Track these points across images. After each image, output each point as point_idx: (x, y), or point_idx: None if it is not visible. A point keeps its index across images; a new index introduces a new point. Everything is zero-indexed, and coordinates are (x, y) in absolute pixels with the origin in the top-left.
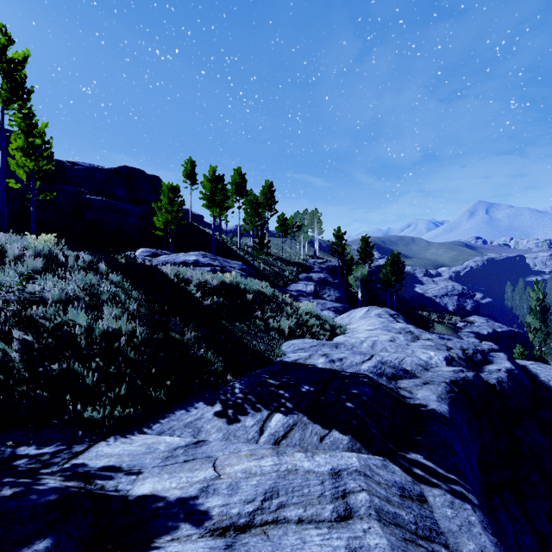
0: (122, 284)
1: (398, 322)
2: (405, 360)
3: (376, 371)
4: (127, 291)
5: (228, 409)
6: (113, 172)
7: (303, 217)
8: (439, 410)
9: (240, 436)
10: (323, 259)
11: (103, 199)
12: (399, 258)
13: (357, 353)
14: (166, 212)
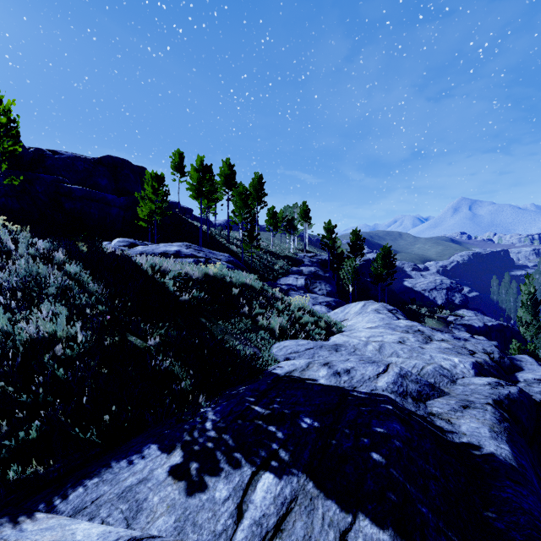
0: (80, 275)
1: (397, 318)
2: (426, 370)
3: (397, 389)
4: (83, 284)
5: (191, 461)
6: (97, 161)
7: (293, 211)
8: (501, 456)
9: (202, 526)
10: (312, 253)
11: (84, 188)
12: (390, 251)
13: (366, 360)
14: (149, 202)
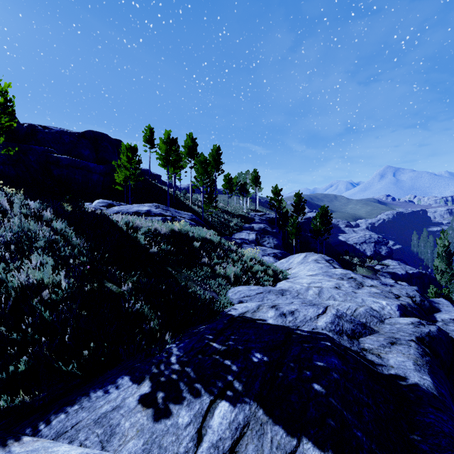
0: (65, 231)
1: (334, 267)
2: (359, 312)
3: (335, 328)
4: (68, 238)
5: (158, 390)
6: (80, 135)
7: (245, 177)
8: (424, 386)
9: (167, 448)
10: (262, 212)
11: (70, 158)
12: (327, 211)
13: (307, 303)
14: (124, 169)
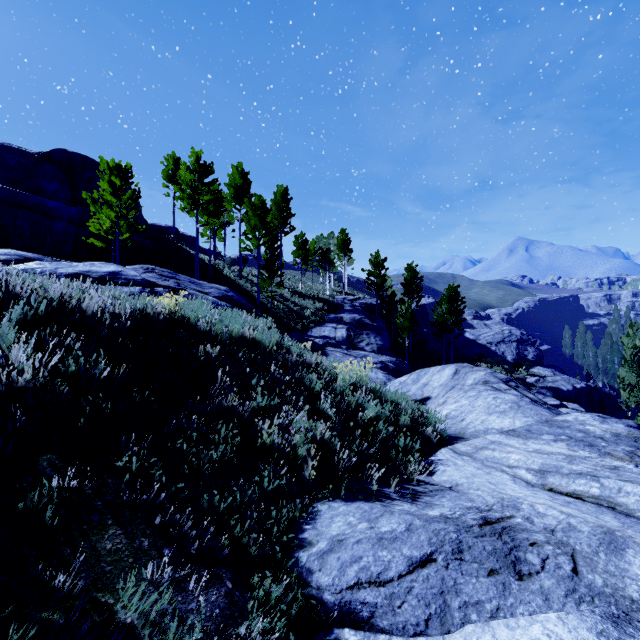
0: None
1: (528, 398)
2: None
3: None
4: None
5: None
6: (43, 157)
7: (328, 242)
8: None
9: None
10: (354, 295)
11: (5, 187)
12: (458, 292)
13: None
14: (106, 207)
